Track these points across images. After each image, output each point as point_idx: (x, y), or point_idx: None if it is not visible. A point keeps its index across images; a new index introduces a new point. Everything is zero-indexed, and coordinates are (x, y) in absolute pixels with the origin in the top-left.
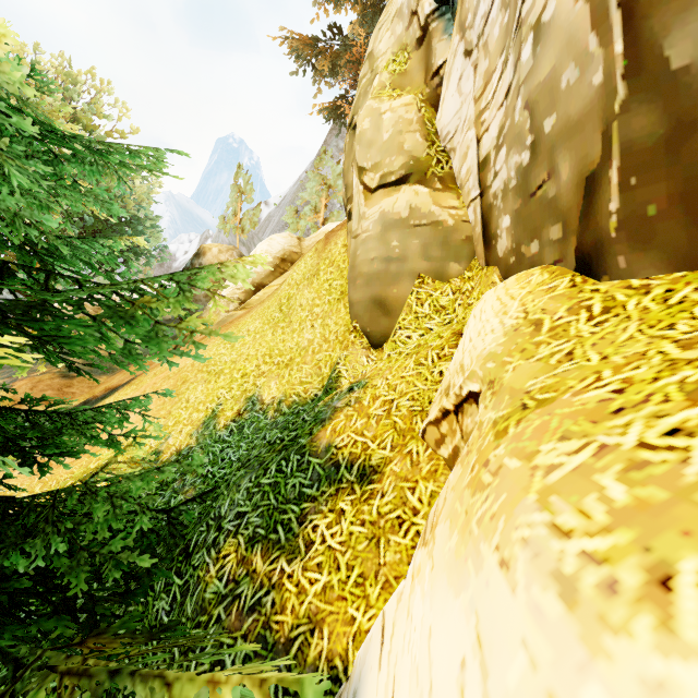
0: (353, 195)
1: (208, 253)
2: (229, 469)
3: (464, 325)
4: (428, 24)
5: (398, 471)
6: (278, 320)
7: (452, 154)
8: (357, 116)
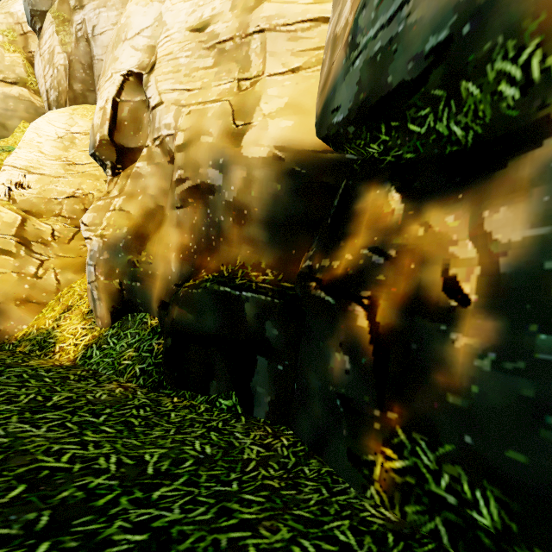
0: None
1: None
2: None
3: None
4: (28, 33)
5: None
6: None
7: (38, 84)
8: None
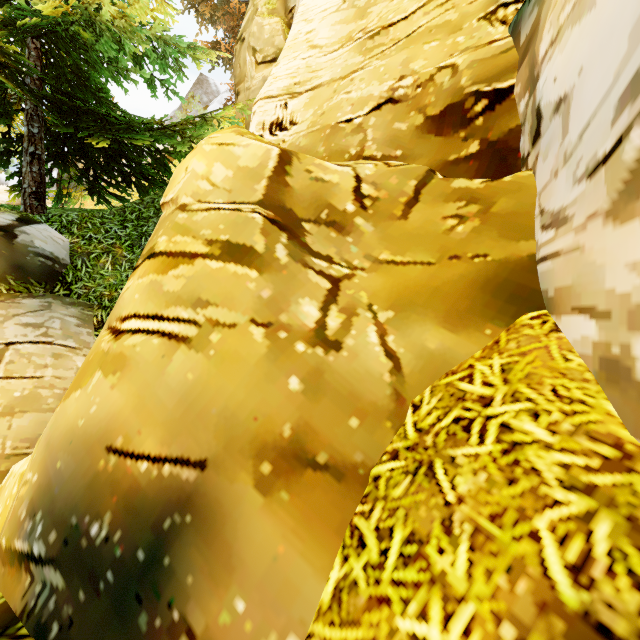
0: (247, 68)
1: None
2: None
3: None
4: None
5: None
6: None
7: None
8: (244, 33)
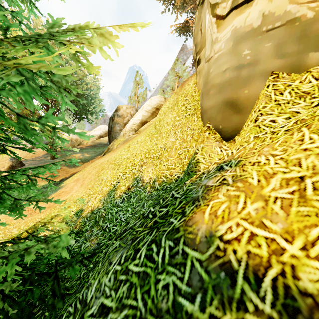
0: (206, 30)
1: (121, 109)
2: (119, 227)
3: None
4: None
5: None
6: (153, 133)
7: None
8: None
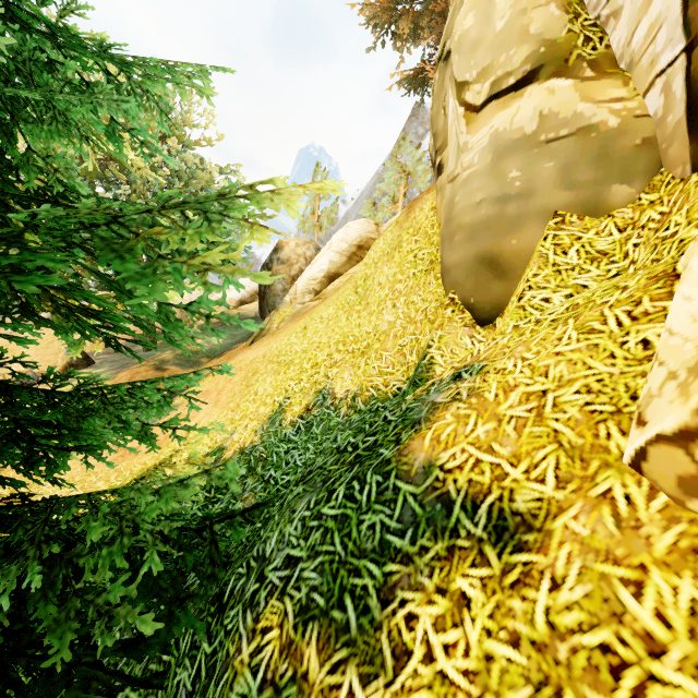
0: (449, 126)
1: (286, 247)
2: (293, 476)
3: (674, 262)
4: None
5: (585, 535)
6: (353, 303)
7: (609, 24)
8: (450, 39)
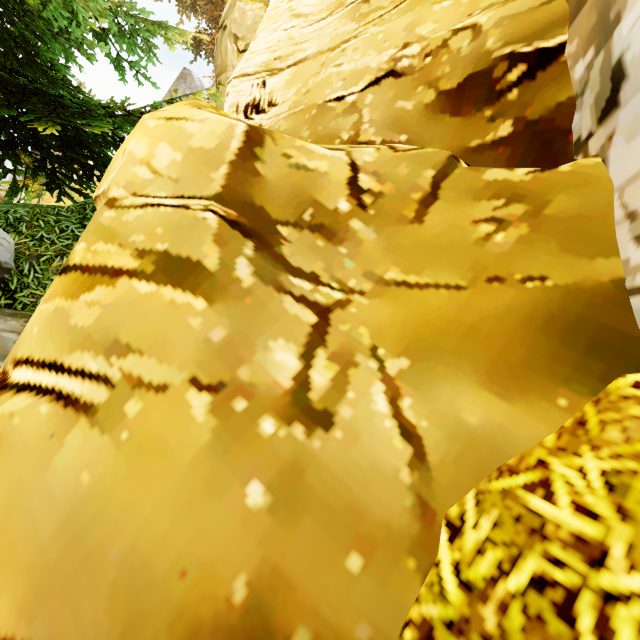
0: (228, 57)
1: None
2: None
3: None
4: None
5: None
6: None
7: None
8: (226, 20)
